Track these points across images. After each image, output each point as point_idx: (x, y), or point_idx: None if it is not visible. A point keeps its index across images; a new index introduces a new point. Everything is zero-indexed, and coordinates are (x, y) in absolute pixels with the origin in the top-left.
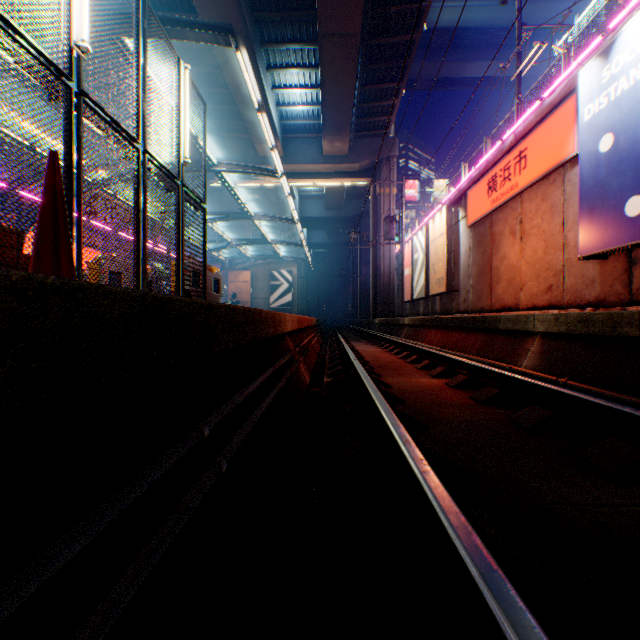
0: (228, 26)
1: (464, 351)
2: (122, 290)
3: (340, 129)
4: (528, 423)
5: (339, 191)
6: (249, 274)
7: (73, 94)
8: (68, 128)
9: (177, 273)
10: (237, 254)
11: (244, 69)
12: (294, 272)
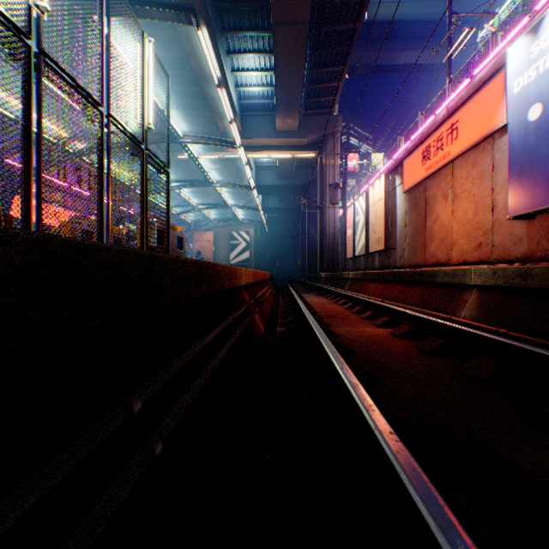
0: (190, 6)
1: (404, 302)
2: (1, 229)
3: (291, 107)
4: (479, 375)
5: (290, 162)
6: (212, 234)
7: (32, 52)
8: (27, 85)
9: (141, 230)
10: (201, 217)
11: (205, 47)
12: (251, 233)
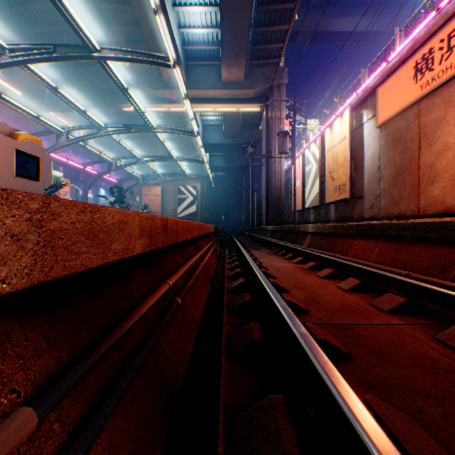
0: None
1: None
2: None
3: (237, 52)
4: None
5: (235, 119)
6: (160, 189)
7: None
8: None
9: None
10: (150, 172)
11: None
12: (198, 187)
